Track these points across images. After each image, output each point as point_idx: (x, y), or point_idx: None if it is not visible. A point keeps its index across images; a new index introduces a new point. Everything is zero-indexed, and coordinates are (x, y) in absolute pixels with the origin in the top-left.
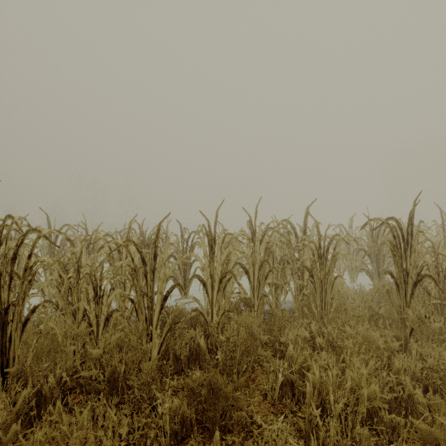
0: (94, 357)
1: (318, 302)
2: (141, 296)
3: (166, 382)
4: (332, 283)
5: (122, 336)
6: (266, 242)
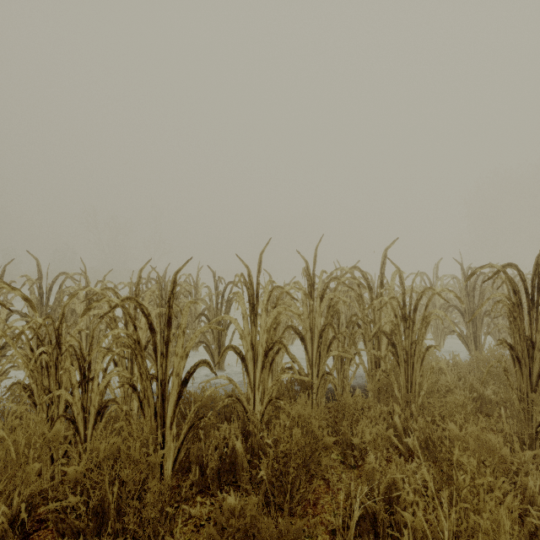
0: (71, 478)
1: (403, 381)
2: (148, 380)
3: (184, 508)
4: (422, 355)
5: (117, 442)
6: (330, 298)
